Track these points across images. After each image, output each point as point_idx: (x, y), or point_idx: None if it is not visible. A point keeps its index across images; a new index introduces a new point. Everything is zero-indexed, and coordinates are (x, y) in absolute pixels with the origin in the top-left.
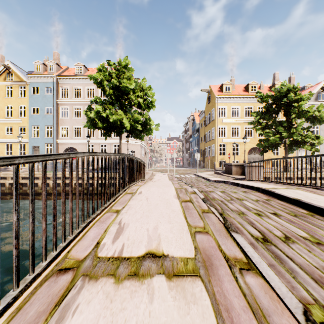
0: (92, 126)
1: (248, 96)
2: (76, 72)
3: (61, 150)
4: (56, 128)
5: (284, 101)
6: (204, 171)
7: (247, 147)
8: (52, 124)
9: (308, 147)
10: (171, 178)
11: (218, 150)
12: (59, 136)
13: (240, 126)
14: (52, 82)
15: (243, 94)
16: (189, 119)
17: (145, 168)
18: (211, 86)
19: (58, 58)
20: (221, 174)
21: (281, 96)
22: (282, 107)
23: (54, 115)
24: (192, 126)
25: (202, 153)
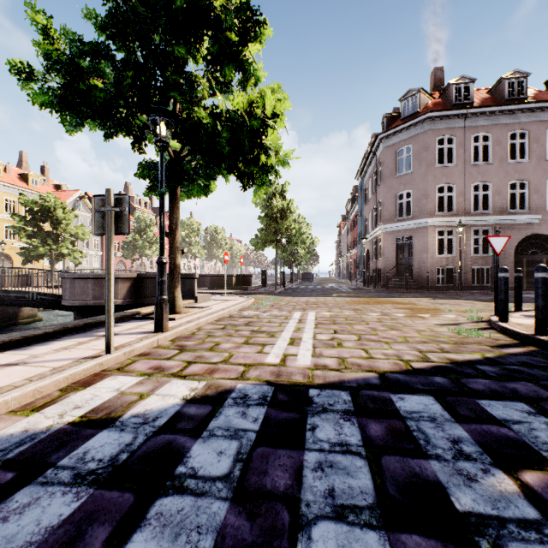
0: None
1: None
2: None
3: None
4: None
5: (52, 212)
6: None
7: None
8: None
9: (74, 260)
10: None
11: None
12: None
13: None
14: None
15: None
16: None
17: None
18: None
19: None
20: None
21: (50, 207)
22: (51, 218)
23: None
24: None
25: None
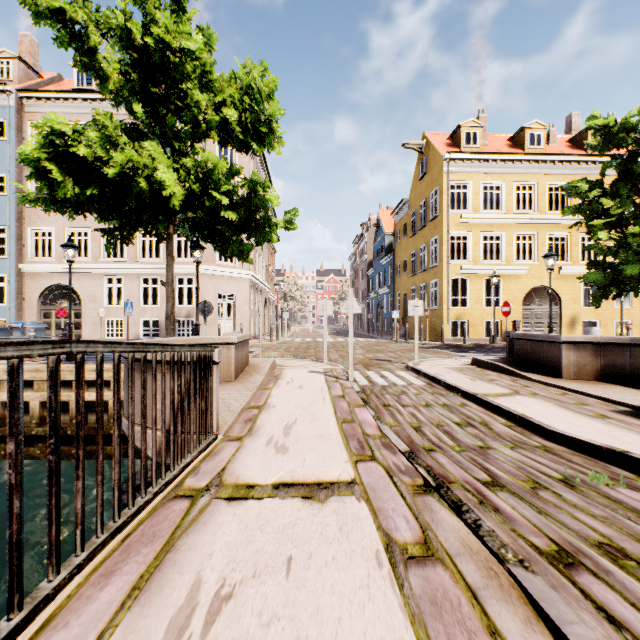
0: (57, 204)
1: (525, 158)
2: (75, 85)
3: (31, 291)
4: (19, 232)
5: None
6: (420, 350)
7: (521, 285)
8: (6, 221)
9: None
10: (347, 407)
11: (449, 294)
12: (27, 256)
13: (503, 233)
14: (5, 106)
15: (514, 152)
16: (365, 226)
17: (215, 376)
18: (429, 136)
19: (33, 52)
20: (511, 374)
21: None
22: None
23: (11, 197)
24: (374, 242)
25: (401, 302)
